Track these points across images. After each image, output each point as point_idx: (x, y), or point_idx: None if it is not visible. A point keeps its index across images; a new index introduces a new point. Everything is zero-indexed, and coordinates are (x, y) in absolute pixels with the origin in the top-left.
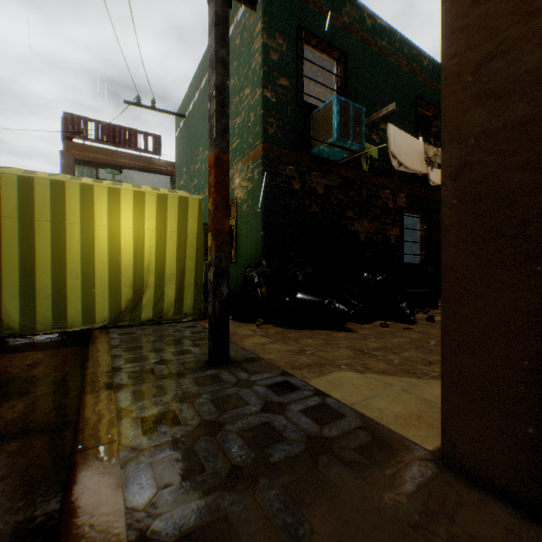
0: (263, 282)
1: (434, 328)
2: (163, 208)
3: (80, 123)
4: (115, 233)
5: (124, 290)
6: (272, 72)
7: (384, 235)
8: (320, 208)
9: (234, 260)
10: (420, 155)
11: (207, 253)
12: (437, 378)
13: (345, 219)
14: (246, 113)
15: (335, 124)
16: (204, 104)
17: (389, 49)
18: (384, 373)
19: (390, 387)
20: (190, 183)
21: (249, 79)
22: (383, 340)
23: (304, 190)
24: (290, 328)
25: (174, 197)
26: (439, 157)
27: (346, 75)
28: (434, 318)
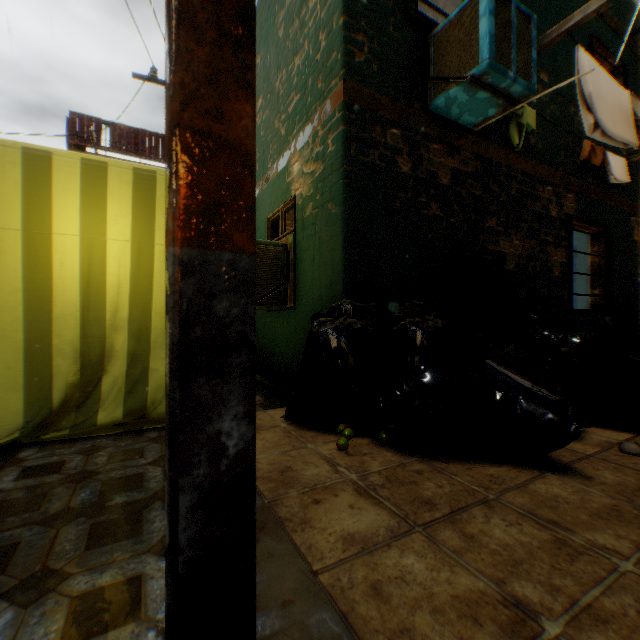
0: (349, 347)
1: None
2: (148, 198)
3: (92, 126)
4: (40, 245)
5: (58, 365)
6: None
7: (542, 261)
8: (444, 210)
9: (290, 304)
10: (624, 113)
11: None
12: None
13: (483, 232)
14: (311, 42)
15: (487, 35)
16: None
17: None
18: None
19: None
20: None
21: None
22: None
23: (417, 176)
24: (414, 452)
25: None
26: None
27: None
28: None
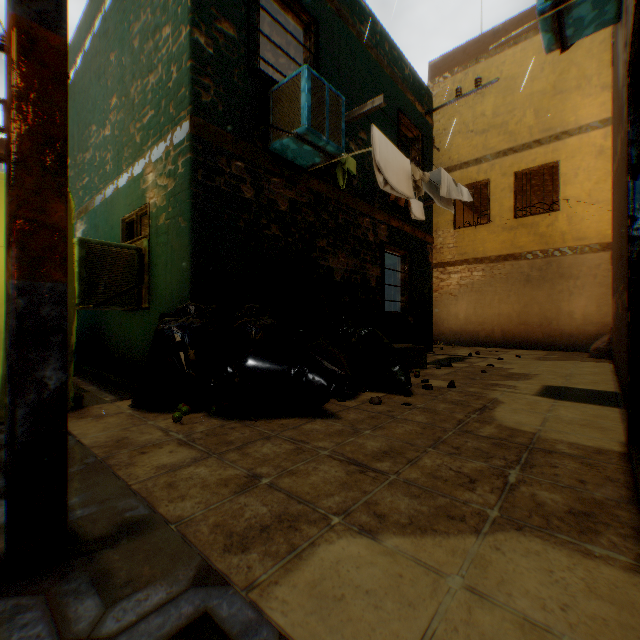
0: (189, 341)
1: (438, 400)
2: None
3: None
4: None
5: None
6: (207, 6)
7: (363, 275)
8: (283, 231)
9: (145, 304)
10: (407, 175)
11: (92, 292)
12: (504, 525)
13: (316, 251)
14: (164, 68)
15: (305, 106)
16: (100, 56)
17: (370, 39)
18: (414, 526)
19: (443, 582)
20: (78, 182)
21: (169, 11)
22: (382, 431)
23: (259, 202)
24: (235, 418)
25: (4, 180)
26: (425, 184)
27: (318, 53)
28: (430, 383)
